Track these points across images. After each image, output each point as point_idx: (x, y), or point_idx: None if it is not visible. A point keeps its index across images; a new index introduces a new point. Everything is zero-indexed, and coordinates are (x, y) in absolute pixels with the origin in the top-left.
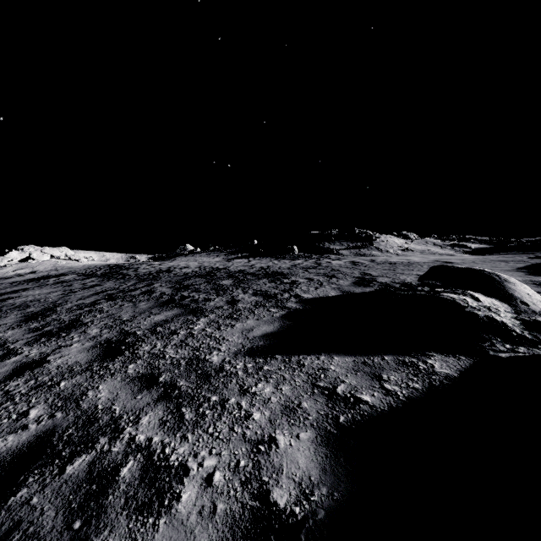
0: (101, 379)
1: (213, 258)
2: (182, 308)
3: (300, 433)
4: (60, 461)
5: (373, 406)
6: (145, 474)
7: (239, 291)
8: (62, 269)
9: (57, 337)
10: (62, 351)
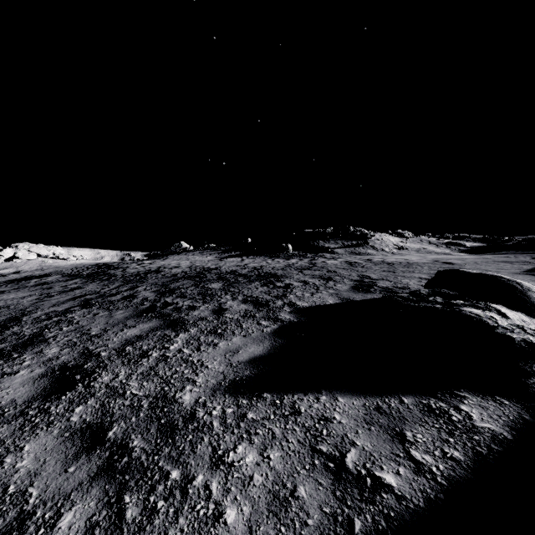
0: (32, 432)
1: (206, 256)
2: (161, 318)
3: None
4: None
5: (401, 496)
6: None
7: (228, 296)
8: (48, 268)
9: (5, 360)
10: (2, 381)
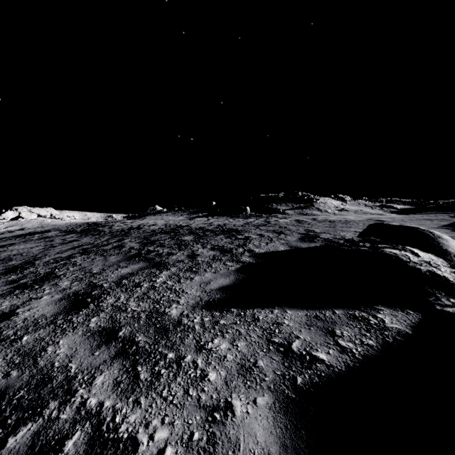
0: (62, 333)
1: (177, 217)
2: (147, 261)
3: (257, 397)
4: (3, 430)
5: (329, 365)
6: (91, 450)
7: (199, 246)
8: (47, 226)
9: (29, 289)
10: (31, 303)
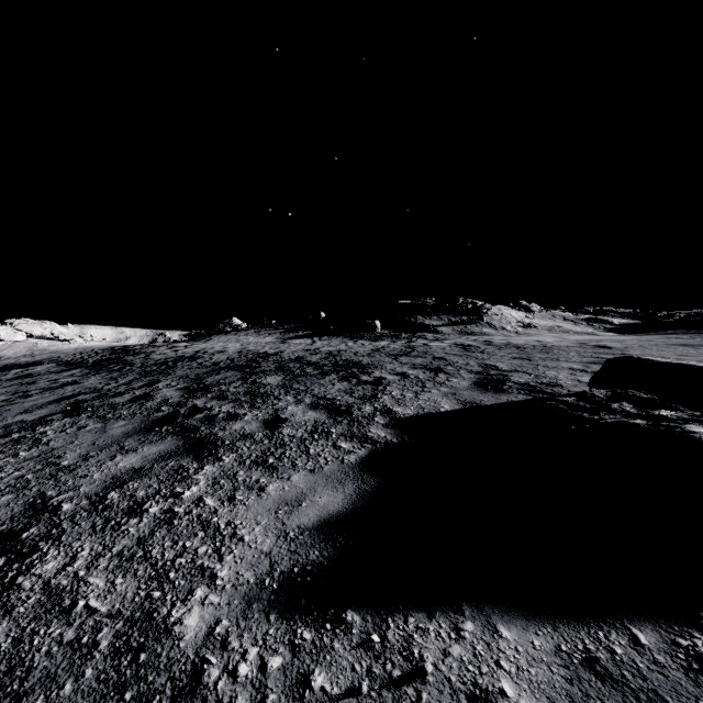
0: None
1: (263, 337)
2: (181, 436)
3: None
4: None
5: None
6: None
7: (289, 398)
8: (41, 354)
9: None
10: None
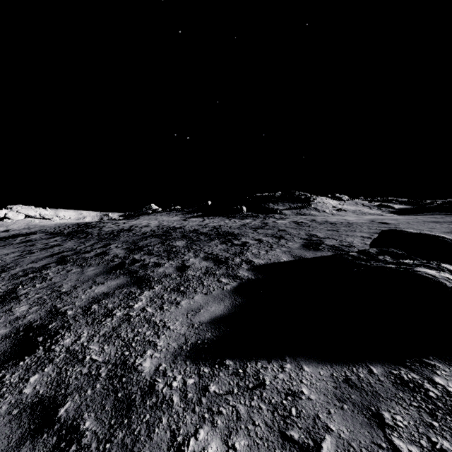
0: None
1: (172, 217)
2: (128, 275)
3: None
4: None
5: None
6: None
7: (191, 254)
8: (34, 227)
9: None
10: None
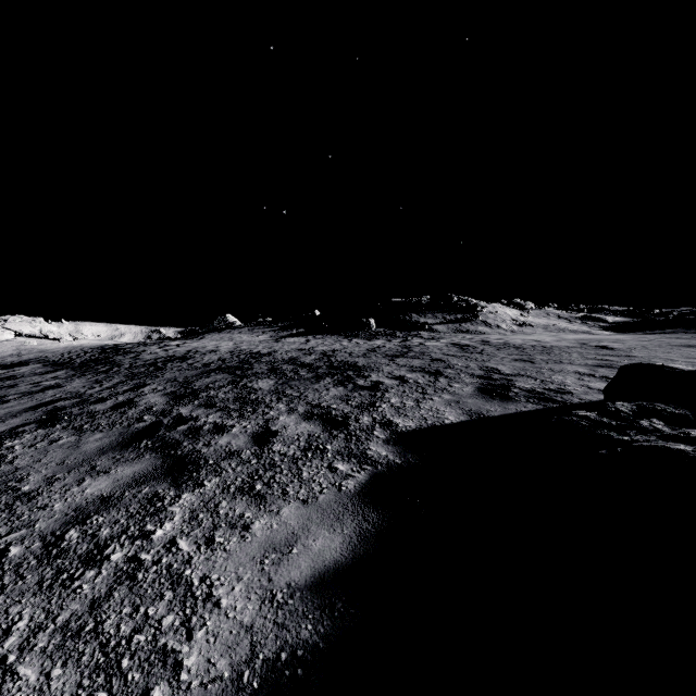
0: None
1: (257, 335)
2: (160, 453)
3: None
4: None
5: None
6: None
7: (281, 406)
8: (28, 353)
9: None
10: None
